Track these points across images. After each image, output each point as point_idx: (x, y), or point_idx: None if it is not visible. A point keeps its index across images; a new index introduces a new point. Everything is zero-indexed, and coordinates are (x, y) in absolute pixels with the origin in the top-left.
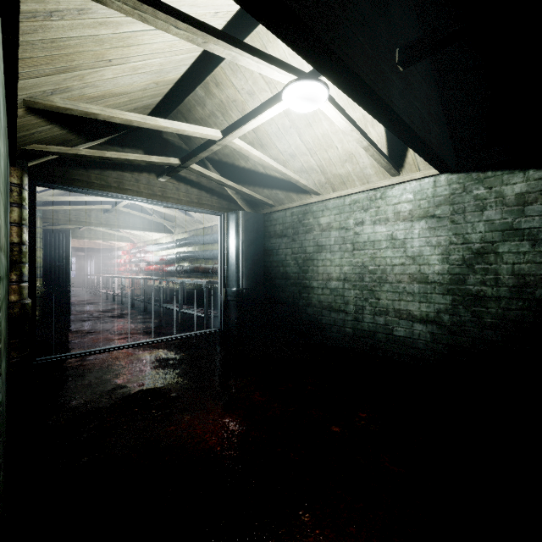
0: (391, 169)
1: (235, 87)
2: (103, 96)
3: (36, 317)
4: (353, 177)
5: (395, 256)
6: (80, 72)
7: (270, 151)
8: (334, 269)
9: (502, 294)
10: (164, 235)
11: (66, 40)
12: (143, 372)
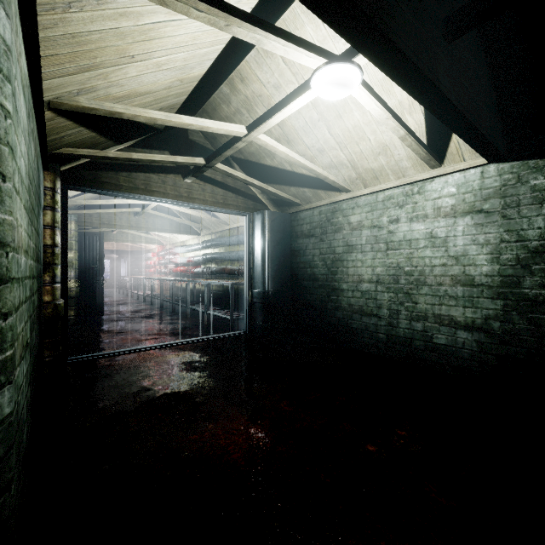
0: (431, 161)
1: (260, 81)
2: (128, 96)
3: (72, 316)
4: (387, 171)
5: (435, 256)
6: (104, 70)
7: (297, 147)
8: (365, 271)
9: None
10: (191, 236)
11: (87, 34)
12: (168, 374)
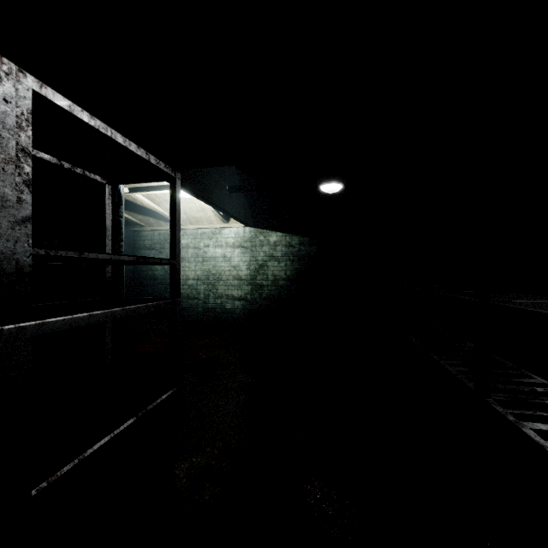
0: (224, 221)
1: None
2: None
3: None
4: (204, 219)
5: (226, 266)
6: None
7: (150, 194)
8: (191, 273)
9: (269, 284)
10: None
11: None
12: None
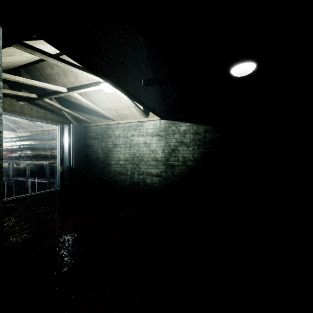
0: (144, 115)
1: None
2: None
3: None
4: (130, 115)
5: (146, 150)
6: None
7: (90, 97)
8: (121, 155)
9: (179, 164)
10: (8, 132)
11: None
12: (17, 211)
